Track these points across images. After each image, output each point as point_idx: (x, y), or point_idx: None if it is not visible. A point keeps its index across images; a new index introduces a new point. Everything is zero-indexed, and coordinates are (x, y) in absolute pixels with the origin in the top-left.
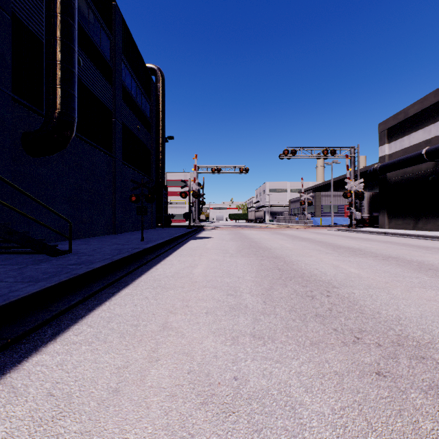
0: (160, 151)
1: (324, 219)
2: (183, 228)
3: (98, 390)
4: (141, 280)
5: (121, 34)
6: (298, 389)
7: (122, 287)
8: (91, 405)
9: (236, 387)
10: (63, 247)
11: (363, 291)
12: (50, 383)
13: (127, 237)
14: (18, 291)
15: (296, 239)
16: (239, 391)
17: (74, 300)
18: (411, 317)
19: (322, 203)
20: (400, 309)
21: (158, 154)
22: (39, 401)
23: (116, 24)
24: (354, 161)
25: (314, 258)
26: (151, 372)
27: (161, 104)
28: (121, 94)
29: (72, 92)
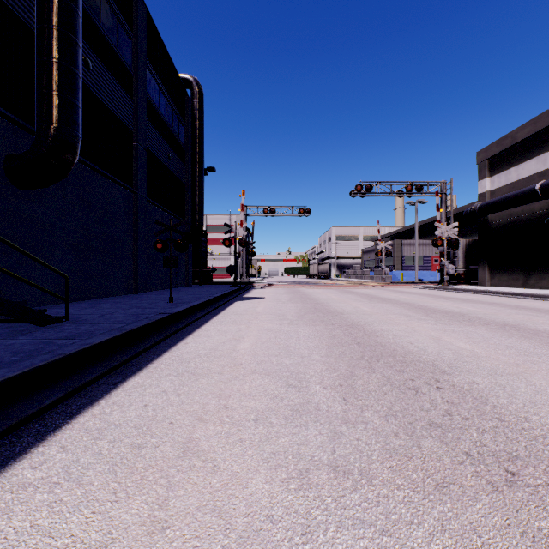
0: (197, 187)
1: (405, 273)
2: (227, 286)
3: None
4: (161, 361)
5: (145, 32)
6: None
7: (131, 373)
8: None
9: None
10: (61, 312)
11: (488, 380)
12: None
13: (151, 298)
14: None
15: (374, 299)
16: None
17: (50, 397)
18: None
19: (404, 253)
20: None
21: (194, 190)
22: None
23: (138, 18)
24: (446, 200)
25: (404, 326)
26: None
27: (198, 126)
28: (146, 110)
29: (74, 102)
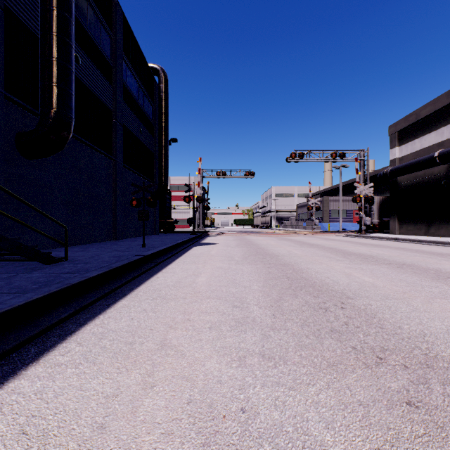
0: (163, 154)
1: (332, 224)
2: (187, 234)
3: (80, 426)
4: (140, 290)
5: (122, 32)
6: (317, 425)
7: (119, 298)
8: (70, 446)
9: (244, 422)
10: (59, 254)
11: (380, 303)
12: (24, 416)
13: (128, 243)
14: (1, 303)
15: (304, 245)
16: (248, 427)
17: (64, 313)
18: (436, 332)
19: (330, 208)
20: (423, 323)
21: (160, 157)
22: (8, 442)
23: (117, 21)
24: (363, 165)
25: (324, 265)
26: (145, 402)
27: (164, 105)
28: (122, 94)
29: (69, 91)
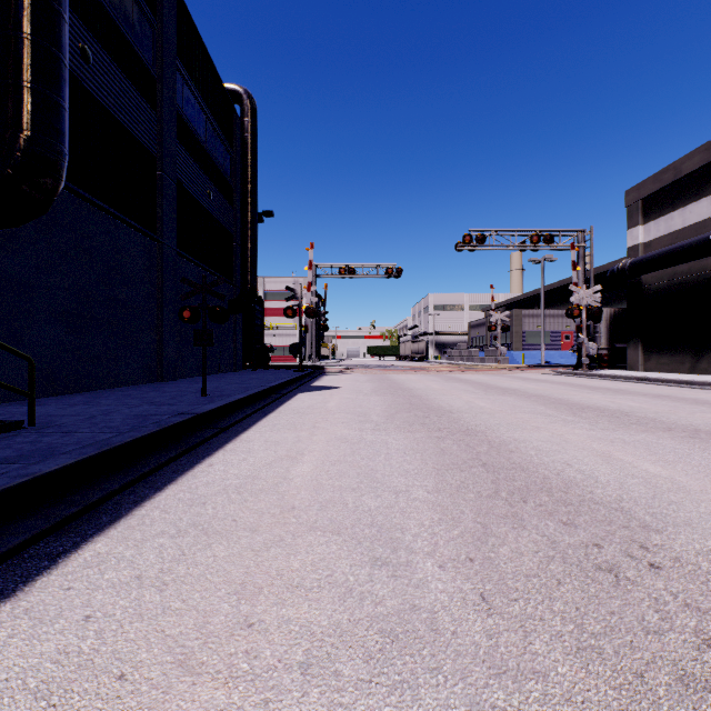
0: (248, 236)
1: (527, 354)
2: (289, 371)
3: None
4: (159, 501)
5: (174, 20)
6: None
7: (94, 531)
8: None
9: None
10: None
11: None
12: None
13: (179, 388)
14: None
15: (491, 390)
16: None
17: None
18: None
19: (524, 328)
20: None
21: (245, 241)
22: None
23: None
24: (584, 255)
25: (546, 433)
26: None
27: (251, 154)
28: (175, 128)
29: (55, 99)
